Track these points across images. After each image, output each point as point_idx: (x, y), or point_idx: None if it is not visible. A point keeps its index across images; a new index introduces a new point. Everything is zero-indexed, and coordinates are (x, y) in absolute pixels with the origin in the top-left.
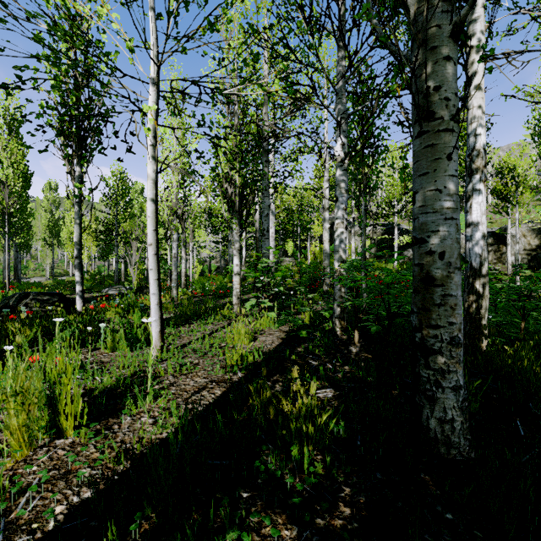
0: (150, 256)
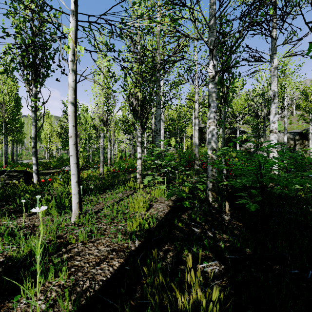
0: (70, 145)
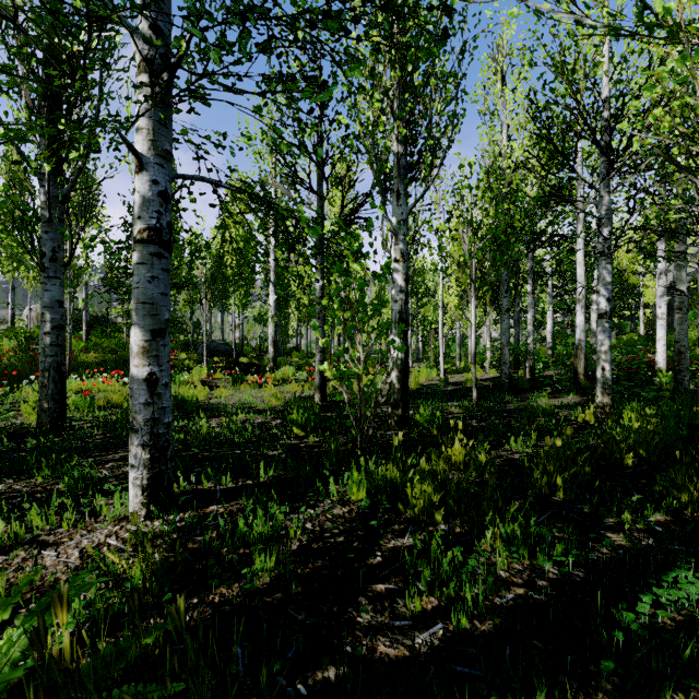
0: (440, 342)
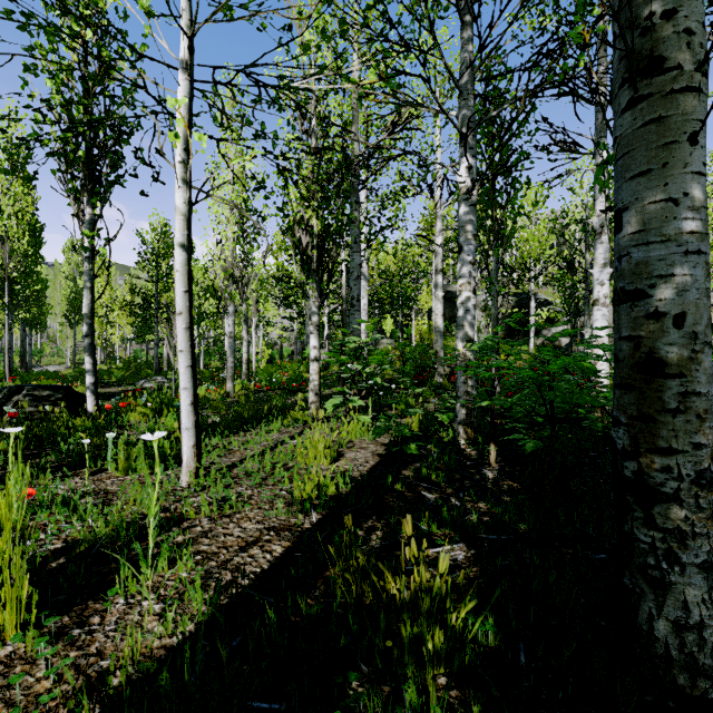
0: (180, 331)
